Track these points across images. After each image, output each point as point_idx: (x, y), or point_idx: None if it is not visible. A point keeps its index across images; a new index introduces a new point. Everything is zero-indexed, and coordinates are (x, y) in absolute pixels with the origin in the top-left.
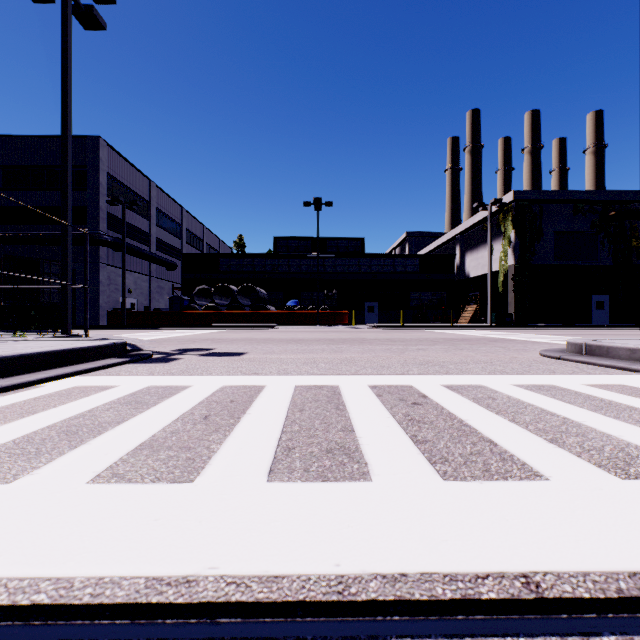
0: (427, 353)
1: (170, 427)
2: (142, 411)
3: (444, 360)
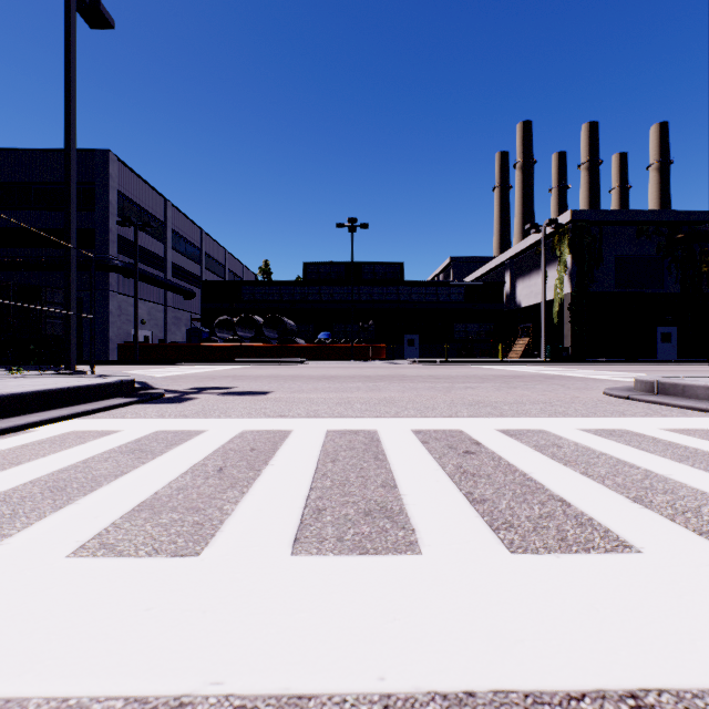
0: (476, 392)
1: (177, 482)
2: (146, 462)
3: (496, 400)
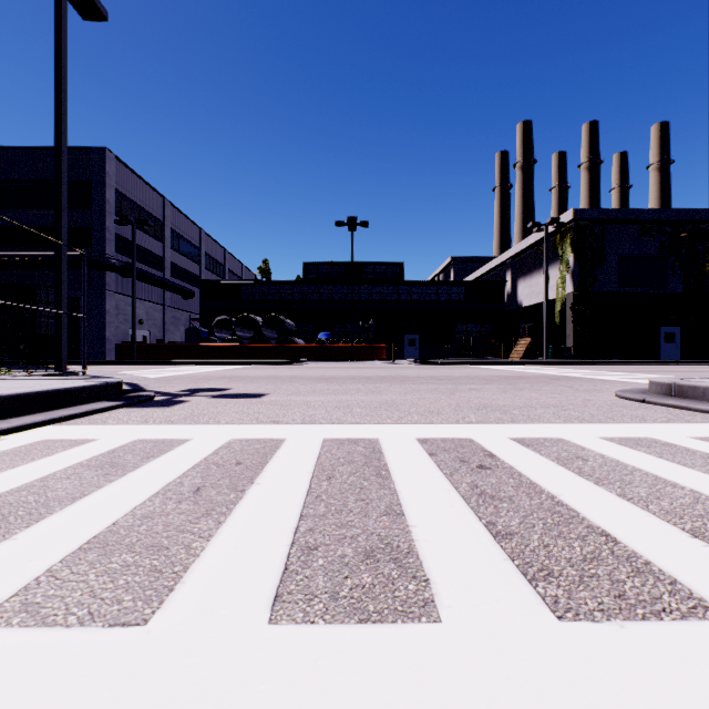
0: (482, 394)
1: (143, 507)
2: (113, 479)
3: (504, 403)
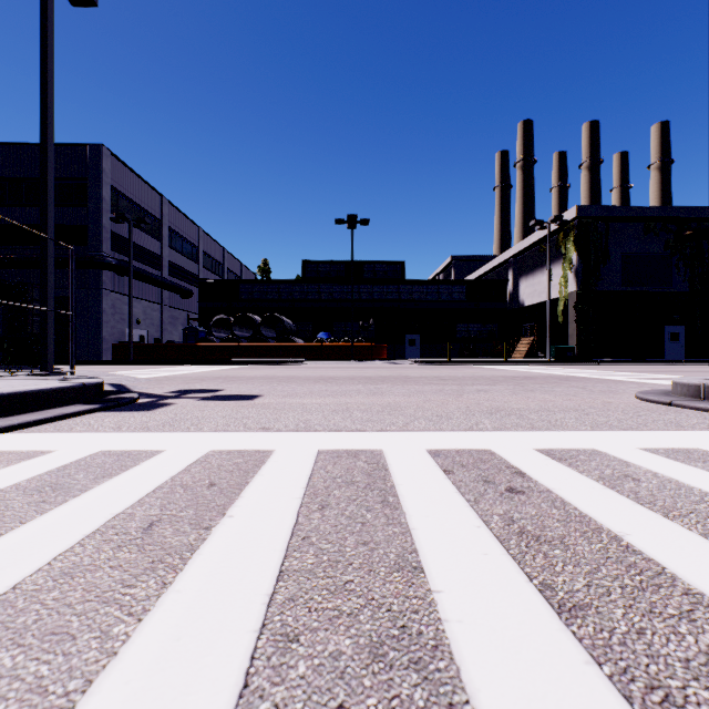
0: (491, 396)
1: (67, 557)
2: (47, 509)
3: (518, 406)
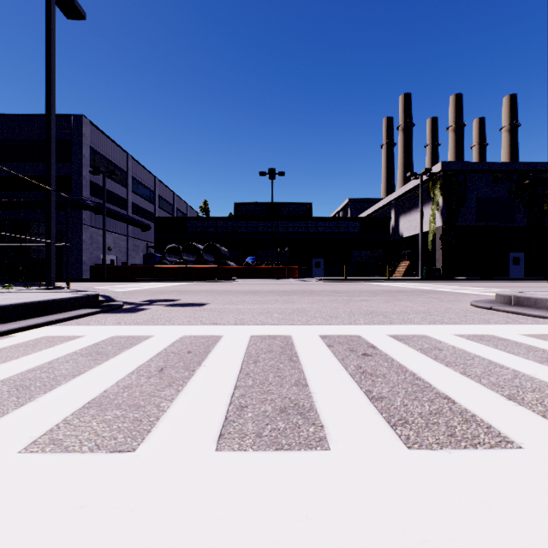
0: (370, 304)
1: (124, 381)
2: (100, 363)
3: (386, 310)
